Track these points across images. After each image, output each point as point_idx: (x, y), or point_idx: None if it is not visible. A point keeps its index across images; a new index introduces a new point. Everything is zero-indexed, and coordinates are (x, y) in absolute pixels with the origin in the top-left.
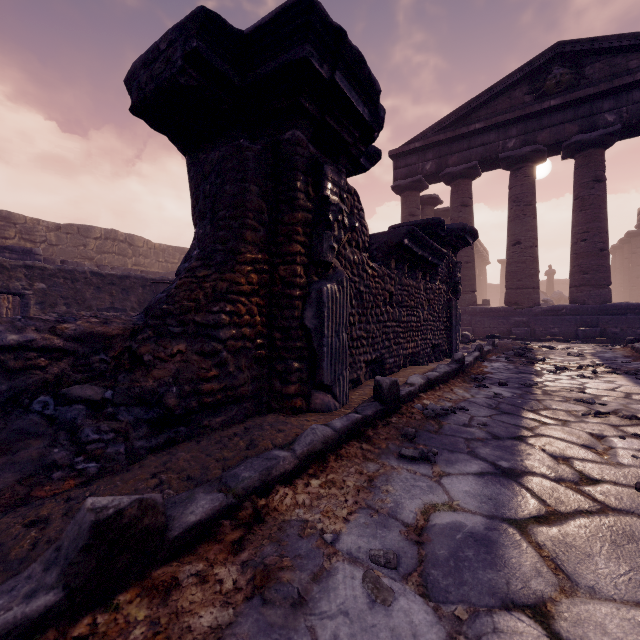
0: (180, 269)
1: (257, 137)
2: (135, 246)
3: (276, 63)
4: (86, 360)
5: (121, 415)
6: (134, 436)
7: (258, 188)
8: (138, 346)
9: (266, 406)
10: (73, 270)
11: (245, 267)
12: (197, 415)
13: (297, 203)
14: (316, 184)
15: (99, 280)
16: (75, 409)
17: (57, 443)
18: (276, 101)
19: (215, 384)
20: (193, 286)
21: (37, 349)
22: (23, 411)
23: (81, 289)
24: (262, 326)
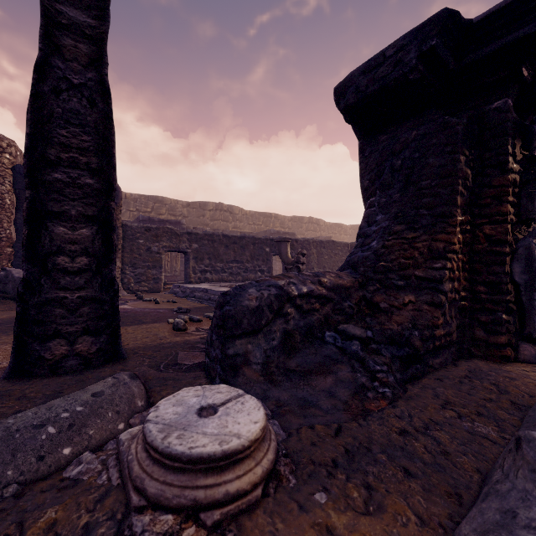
0: (366, 232)
1: (454, 112)
2: (234, 214)
3: (504, 40)
4: (340, 305)
5: (382, 351)
6: (393, 369)
7: (464, 157)
8: (370, 296)
9: (466, 352)
10: (212, 234)
11: (456, 228)
12: (425, 356)
13: (507, 166)
14: (523, 146)
15: (227, 240)
16: (353, 344)
17: (354, 369)
18: (488, 75)
19: (441, 330)
20: (403, 246)
21: (314, 296)
22: (320, 342)
23: (217, 247)
24: (464, 280)
